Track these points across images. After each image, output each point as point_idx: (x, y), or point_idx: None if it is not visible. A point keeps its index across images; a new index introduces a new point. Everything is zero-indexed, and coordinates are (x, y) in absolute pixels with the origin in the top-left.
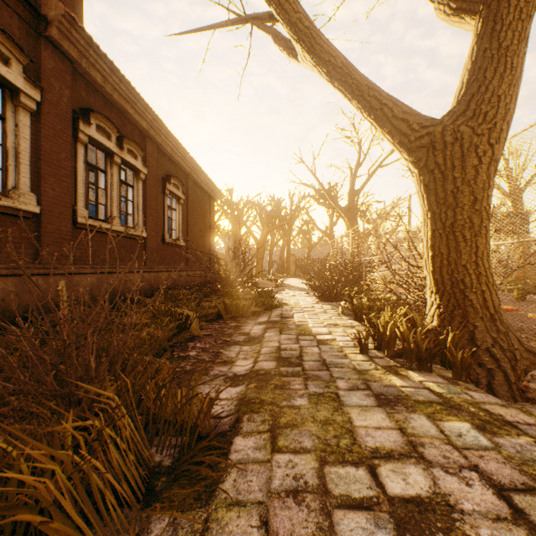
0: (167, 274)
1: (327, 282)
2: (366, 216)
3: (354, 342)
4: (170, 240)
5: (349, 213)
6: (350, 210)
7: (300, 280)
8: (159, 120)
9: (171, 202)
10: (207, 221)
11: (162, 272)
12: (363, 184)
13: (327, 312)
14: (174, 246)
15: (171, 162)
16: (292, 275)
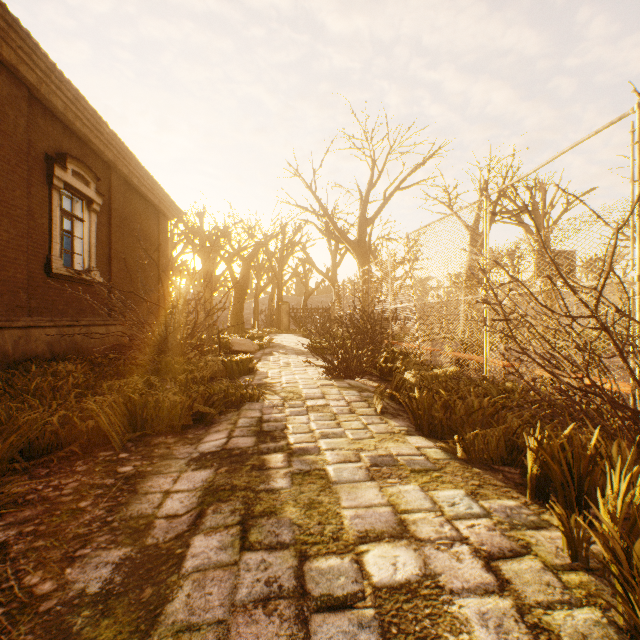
0: (56, 331)
1: (345, 345)
2: (375, 257)
3: (517, 606)
4: (65, 271)
5: (360, 248)
6: (361, 244)
7: (295, 337)
8: (23, 31)
9: (74, 206)
10: (153, 248)
11: (42, 328)
12: (378, 211)
13: (353, 411)
14: (79, 283)
15: (70, 134)
16: (285, 330)
